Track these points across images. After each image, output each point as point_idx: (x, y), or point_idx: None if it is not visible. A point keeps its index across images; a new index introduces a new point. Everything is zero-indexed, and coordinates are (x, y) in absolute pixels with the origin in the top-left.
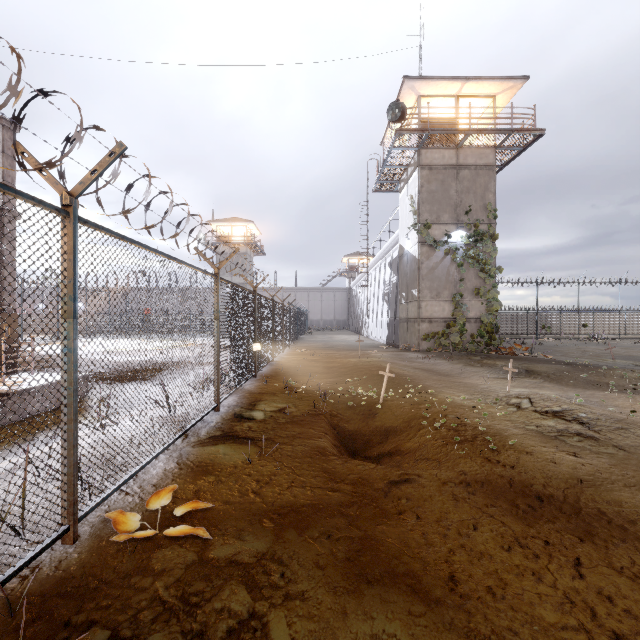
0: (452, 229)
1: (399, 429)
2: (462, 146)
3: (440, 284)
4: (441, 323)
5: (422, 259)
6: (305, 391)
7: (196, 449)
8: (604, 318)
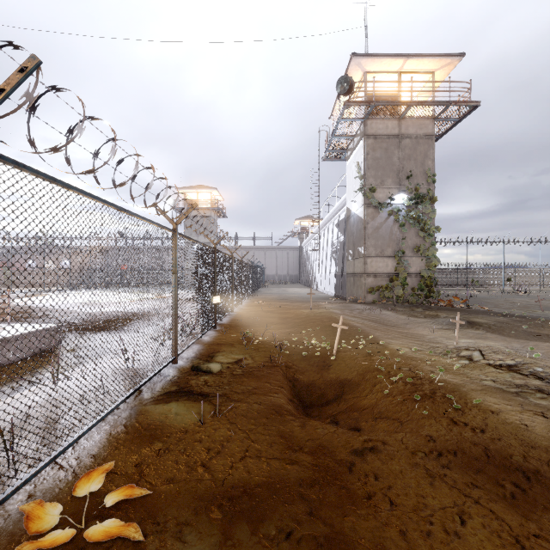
0: (395, 192)
1: (354, 382)
2: (404, 117)
3: (384, 242)
4: (385, 277)
5: (368, 220)
6: (261, 342)
7: (147, 408)
8: (525, 273)
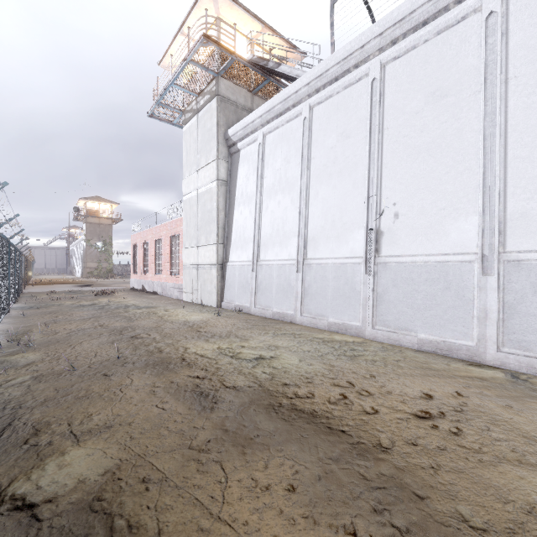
0: (98, 241)
1: None
2: (101, 218)
3: (94, 257)
4: (94, 269)
5: (87, 250)
6: (46, 281)
7: None
8: None
